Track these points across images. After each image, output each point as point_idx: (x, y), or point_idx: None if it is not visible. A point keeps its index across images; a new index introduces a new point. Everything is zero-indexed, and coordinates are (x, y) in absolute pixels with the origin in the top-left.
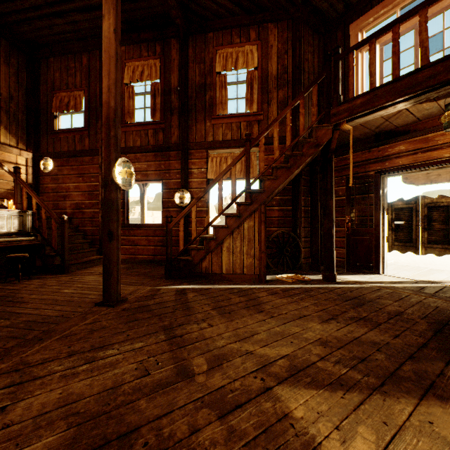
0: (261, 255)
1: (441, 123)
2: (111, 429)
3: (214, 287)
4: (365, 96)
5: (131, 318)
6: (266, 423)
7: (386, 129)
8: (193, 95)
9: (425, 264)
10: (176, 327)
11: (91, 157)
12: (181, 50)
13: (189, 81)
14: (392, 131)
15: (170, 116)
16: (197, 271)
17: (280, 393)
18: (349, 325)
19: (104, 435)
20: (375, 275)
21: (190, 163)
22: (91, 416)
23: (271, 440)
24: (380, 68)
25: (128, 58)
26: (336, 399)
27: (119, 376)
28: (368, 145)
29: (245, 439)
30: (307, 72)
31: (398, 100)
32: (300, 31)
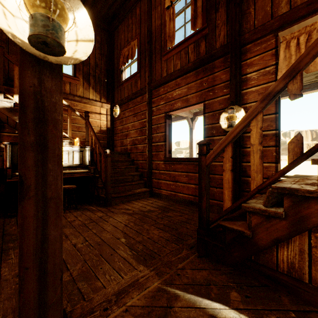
0: None
1: None
2: None
3: None
4: None
5: None
6: None
7: None
8: None
9: None
10: None
11: (141, 96)
12: None
13: None
14: None
15: (214, 14)
16: (263, 261)
17: None
18: None
19: None
20: None
21: (245, 66)
22: None
23: None
24: None
25: None
26: None
27: None
28: None
29: None
30: None
31: None
32: None
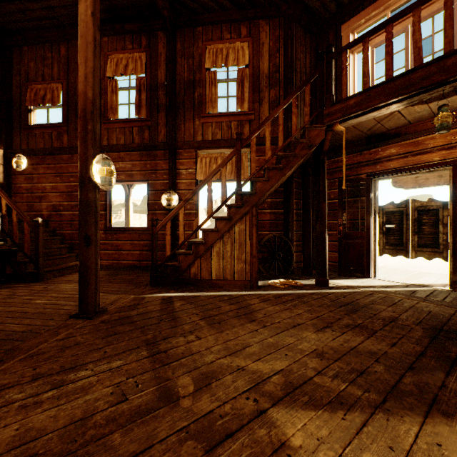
0: (252, 260)
1: (432, 126)
2: None
3: (203, 295)
4: (359, 96)
5: (110, 331)
6: (261, 456)
7: (377, 132)
8: (181, 91)
9: (412, 266)
10: (161, 341)
11: (69, 155)
12: (169, 44)
13: (177, 76)
14: (384, 133)
15: (157, 113)
16: (185, 277)
17: (276, 416)
18: (344, 334)
19: None
20: (367, 279)
21: (178, 163)
22: None
23: None
24: (372, 70)
25: (111, 49)
26: (337, 420)
27: (90, 403)
28: (359, 147)
29: None
30: (299, 72)
31: (391, 101)
32: (292, 30)
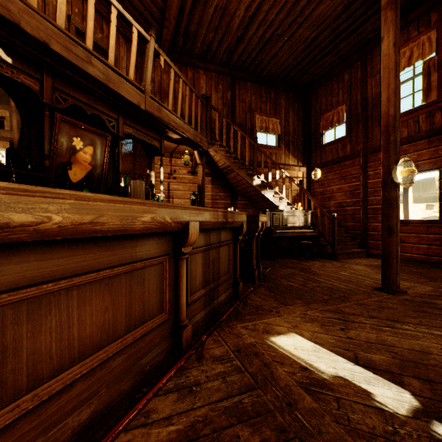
0: None
1: None
2: (432, 375)
3: None
4: None
5: (417, 308)
6: None
7: None
8: None
9: None
10: None
11: (351, 160)
12: None
13: None
14: None
15: None
16: None
17: None
18: None
19: (426, 375)
20: None
21: None
22: (408, 359)
23: None
24: None
25: None
26: None
27: (424, 346)
28: None
29: None
30: None
31: None
32: None
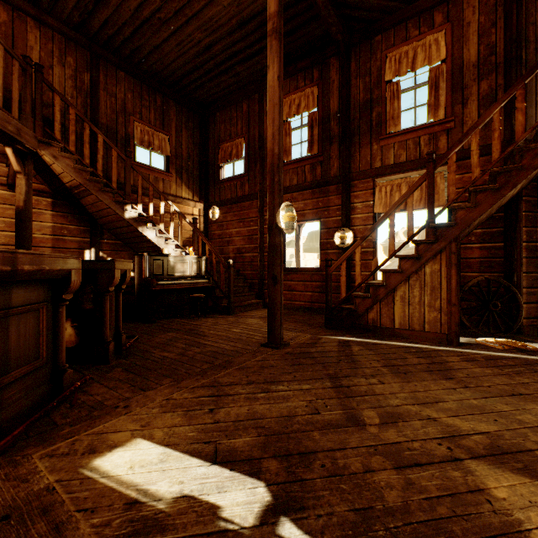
0: (450, 309)
1: None
2: (292, 446)
3: (384, 343)
4: None
5: (295, 361)
6: (453, 489)
7: None
8: (355, 116)
9: None
10: (342, 377)
11: (250, 201)
12: (342, 68)
13: (351, 101)
14: None
15: (329, 146)
16: (361, 322)
17: (474, 467)
18: None
19: (287, 448)
20: None
21: (353, 197)
22: (274, 432)
23: (459, 505)
24: None
25: (284, 93)
26: None
27: (292, 408)
28: None
29: (426, 494)
30: (533, 41)
31: None
32: None
